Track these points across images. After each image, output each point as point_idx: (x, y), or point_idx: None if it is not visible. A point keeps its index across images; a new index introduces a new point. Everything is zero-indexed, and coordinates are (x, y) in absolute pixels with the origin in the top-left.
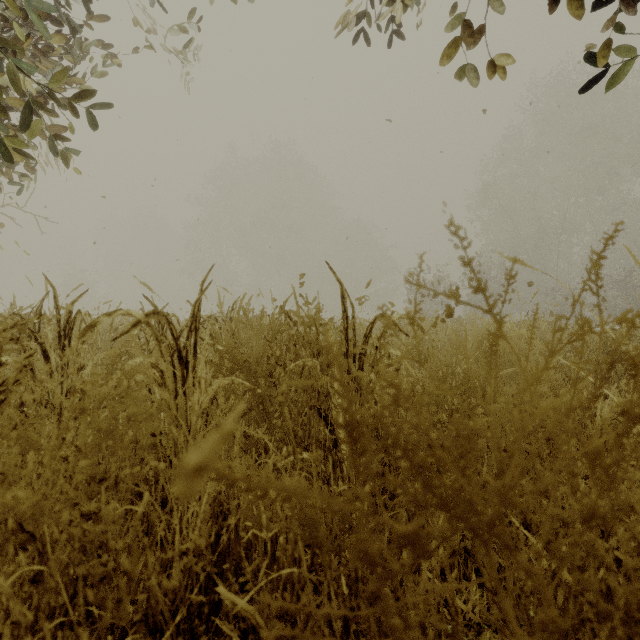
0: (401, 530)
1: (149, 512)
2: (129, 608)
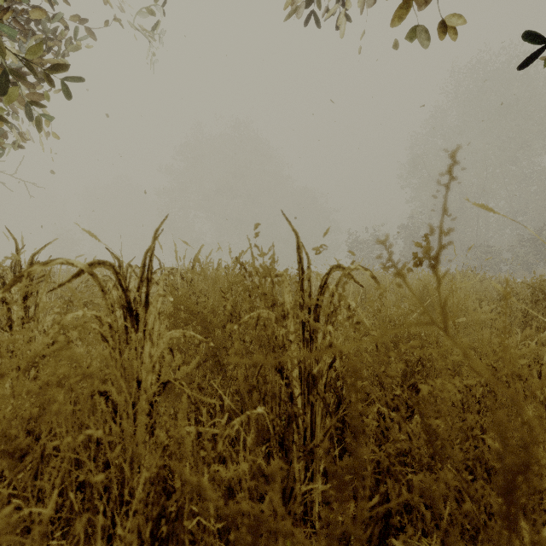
0: None
1: (89, 480)
2: None
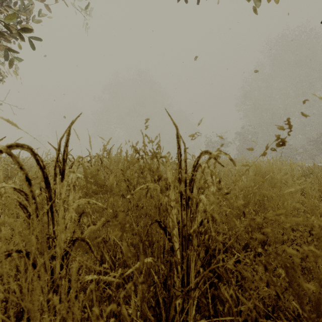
0: None
1: None
2: None
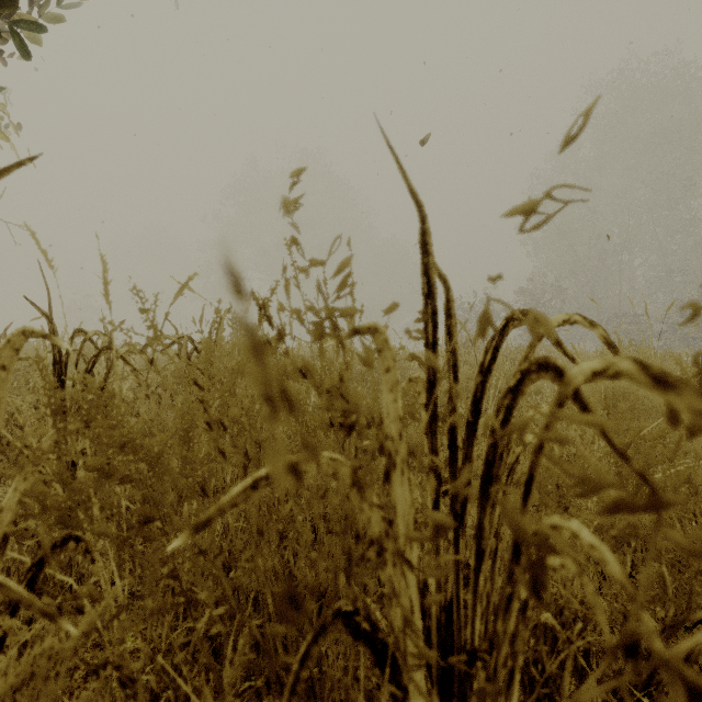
0: None
1: None
2: None
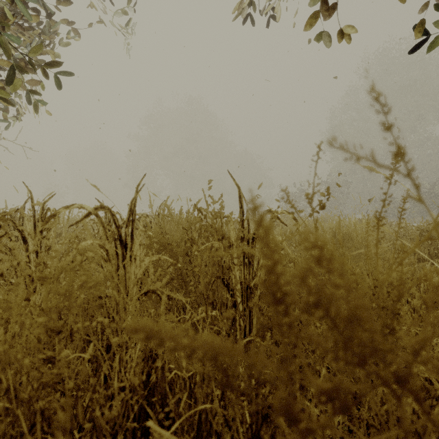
0: (322, 387)
1: (97, 355)
2: (78, 434)
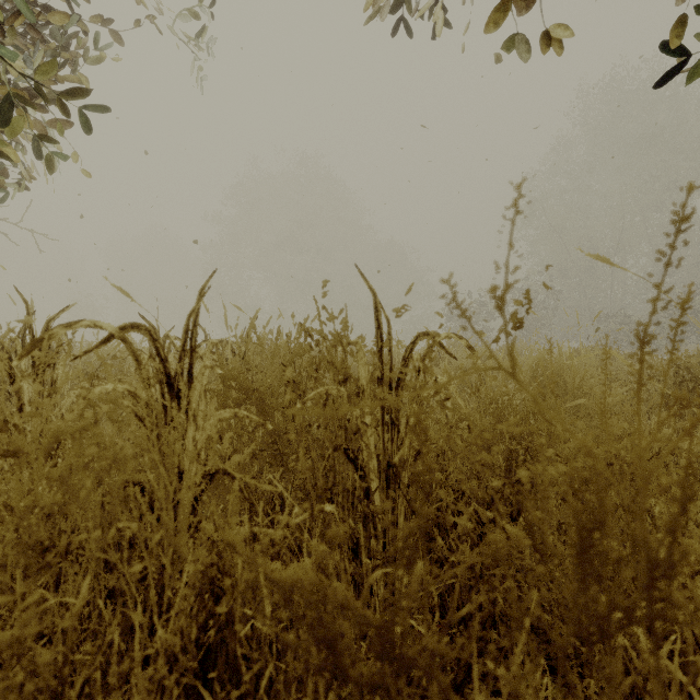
0: None
1: (121, 587)
2: None
